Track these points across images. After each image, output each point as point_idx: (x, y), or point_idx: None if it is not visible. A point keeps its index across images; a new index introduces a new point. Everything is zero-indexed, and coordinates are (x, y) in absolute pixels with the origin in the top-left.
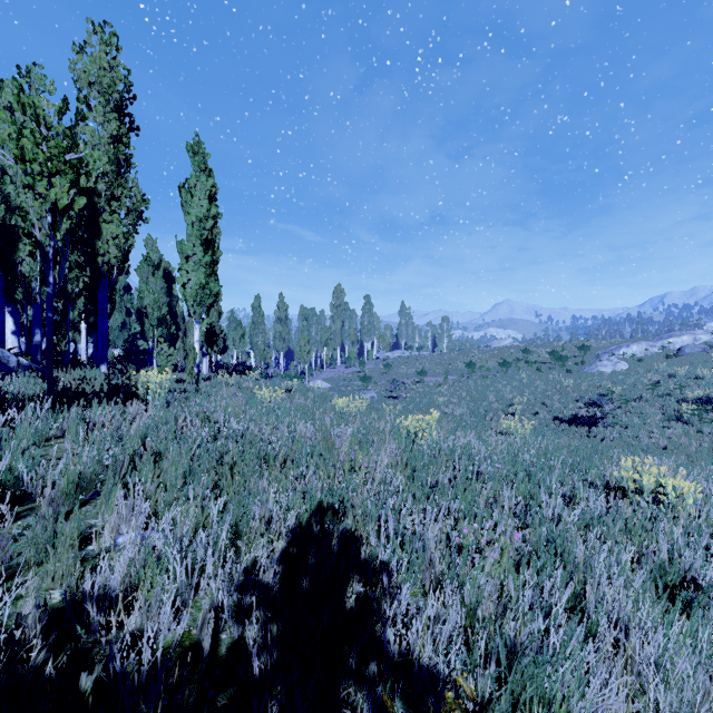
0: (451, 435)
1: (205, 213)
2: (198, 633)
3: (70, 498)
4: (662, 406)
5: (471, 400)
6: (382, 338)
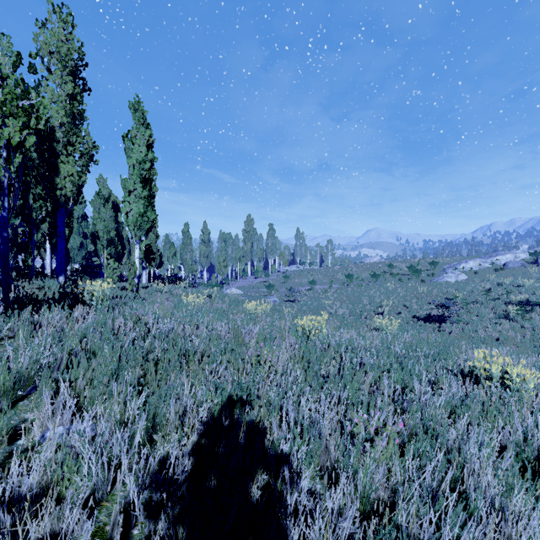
0: (337, 331)
1: (144, 157)
2: (110, 531)
3: (8, 394)
4: (493, 307)
5: (350, 303)
6: (282, 255)
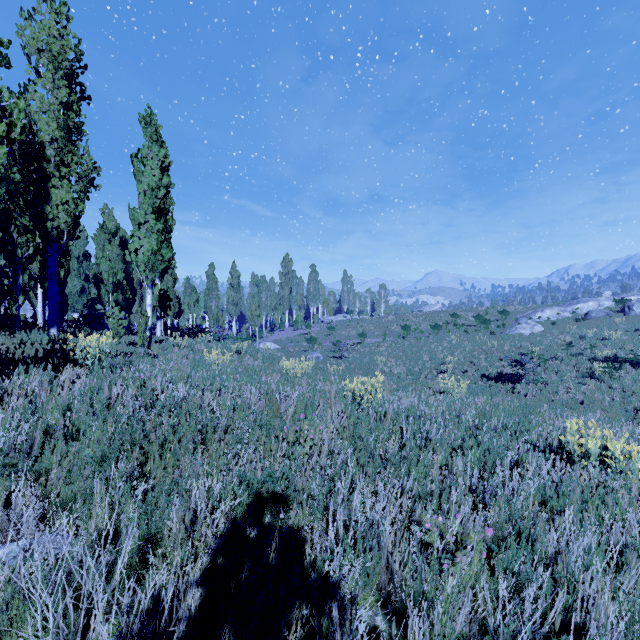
0: (394, 395)
1: (157, 182)
2: None
3: None
4: (575, 364)
5: (407, 359)
6: (326, 303)
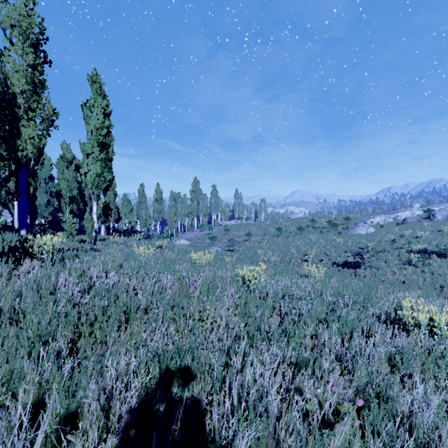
0: (272, 279)
1: (101, 124)
2: None
3: None
4: (398, 255)
5: (280, 252)
6: (223, 212)
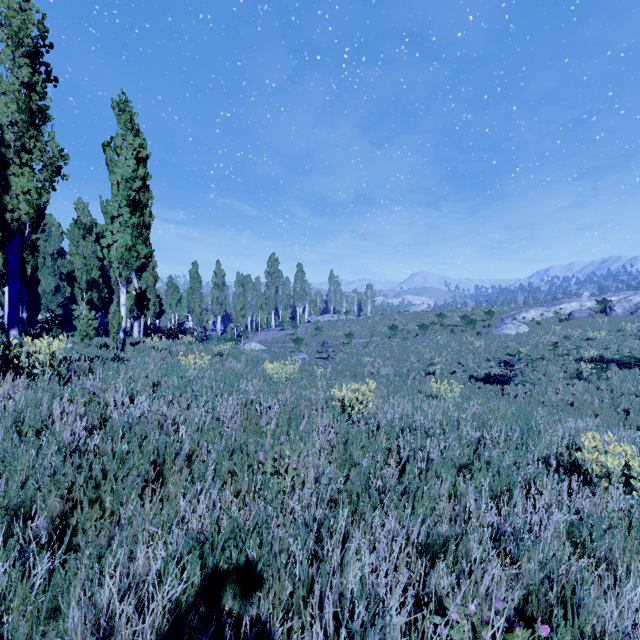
0: (385, 402)
1: (132, 173)
2: None
3: None
4: (562, 364)
5: (395, 360)
6: (313, 303)
